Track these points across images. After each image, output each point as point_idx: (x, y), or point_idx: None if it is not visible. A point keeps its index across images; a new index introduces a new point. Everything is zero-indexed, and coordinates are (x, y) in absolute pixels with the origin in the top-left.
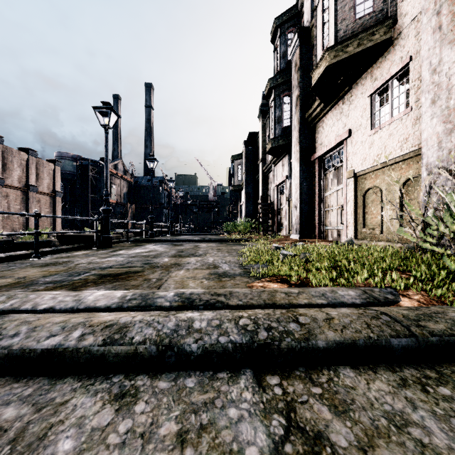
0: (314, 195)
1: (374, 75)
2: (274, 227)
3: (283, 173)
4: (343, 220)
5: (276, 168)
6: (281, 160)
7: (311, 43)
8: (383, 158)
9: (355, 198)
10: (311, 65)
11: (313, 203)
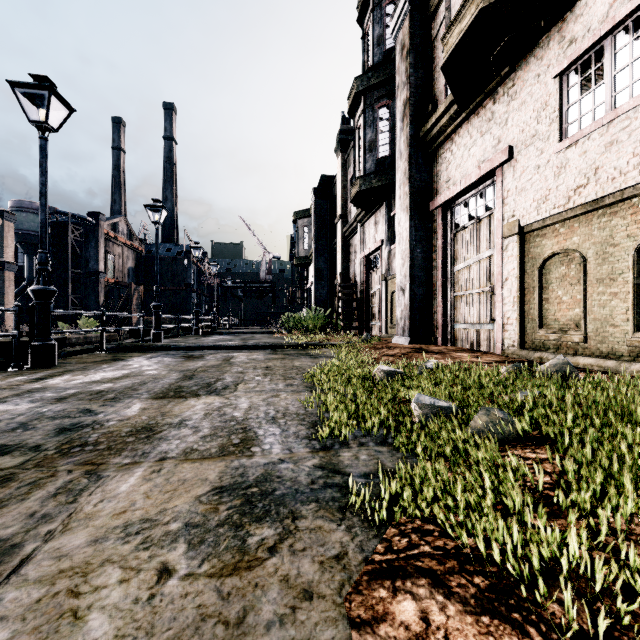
0: (434, 269)
1: (568, 32)
2: (361, 322)
3: (376, 235)
4: (494, 314)
5: (365, 229)
6: (374, 215)
7: (430, 9)
8: (592, 191)
9: (520, 273)
10: (429, 47)
11: (433, 284)
